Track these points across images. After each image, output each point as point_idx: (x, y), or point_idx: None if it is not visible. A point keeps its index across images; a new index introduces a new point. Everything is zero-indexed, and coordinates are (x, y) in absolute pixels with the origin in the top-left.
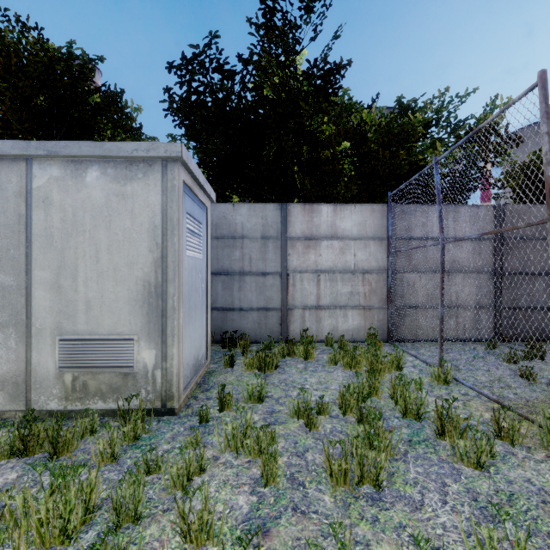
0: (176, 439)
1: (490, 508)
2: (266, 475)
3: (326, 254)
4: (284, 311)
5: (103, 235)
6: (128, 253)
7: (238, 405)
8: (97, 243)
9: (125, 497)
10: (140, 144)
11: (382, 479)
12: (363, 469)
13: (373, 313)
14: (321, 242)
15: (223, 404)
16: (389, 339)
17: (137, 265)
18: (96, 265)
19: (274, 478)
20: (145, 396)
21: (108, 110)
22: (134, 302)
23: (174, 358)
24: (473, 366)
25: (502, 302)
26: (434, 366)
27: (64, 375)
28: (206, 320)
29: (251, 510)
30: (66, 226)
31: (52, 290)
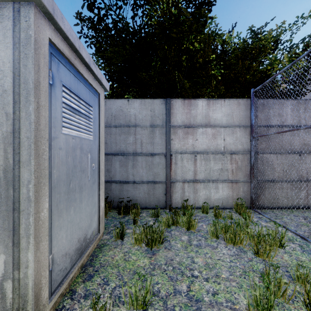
0: None
1: None
2: None
3: (202, 139)
4: (167, 184)
5: None
6: None
7: None
8: None
9: None
10: None
11: None
12: None
13: (239, 185)
14: (197, 129)
15: None
16: (252, 207)
17: None
18: None
19: None
20: None
21: None
22: None
23: (29, 266)
24: None
25: None
26: None
27: None
28: (98, 197)
29: None
30: None
31: None
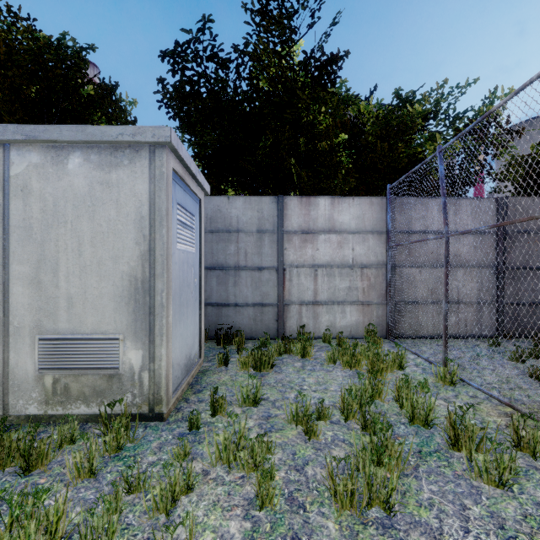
0: (163, 449)
1: (520, 538)
2: (262, 497)
3: (324, 248)
4: (280, 307)
5: (86, 226)
6: (113, 246)
7: (232, 408)
8: (80, 235)
9: (98, 527)
10: (125, 128)
11: (394, 503)
12: (371, 490)
13: (372, 309)
14: (319, 236)
15: (216, 408)
16: (389, 336)
17: (123, 259)
18: (79, 259)
19: (270, 499)
20: (131, 400)
21: (103, 103)
22: (119, 299)
23: (163, 359)
24: (481, 366)
25: (504, 297)
26: (439, 366)
27: (43, 377)
28: (199, 317)
29: (244, 539)
30: (46, 217)
31: (31, 286)
